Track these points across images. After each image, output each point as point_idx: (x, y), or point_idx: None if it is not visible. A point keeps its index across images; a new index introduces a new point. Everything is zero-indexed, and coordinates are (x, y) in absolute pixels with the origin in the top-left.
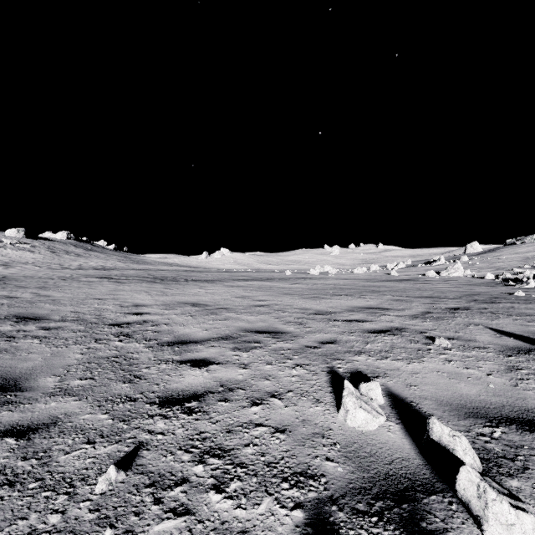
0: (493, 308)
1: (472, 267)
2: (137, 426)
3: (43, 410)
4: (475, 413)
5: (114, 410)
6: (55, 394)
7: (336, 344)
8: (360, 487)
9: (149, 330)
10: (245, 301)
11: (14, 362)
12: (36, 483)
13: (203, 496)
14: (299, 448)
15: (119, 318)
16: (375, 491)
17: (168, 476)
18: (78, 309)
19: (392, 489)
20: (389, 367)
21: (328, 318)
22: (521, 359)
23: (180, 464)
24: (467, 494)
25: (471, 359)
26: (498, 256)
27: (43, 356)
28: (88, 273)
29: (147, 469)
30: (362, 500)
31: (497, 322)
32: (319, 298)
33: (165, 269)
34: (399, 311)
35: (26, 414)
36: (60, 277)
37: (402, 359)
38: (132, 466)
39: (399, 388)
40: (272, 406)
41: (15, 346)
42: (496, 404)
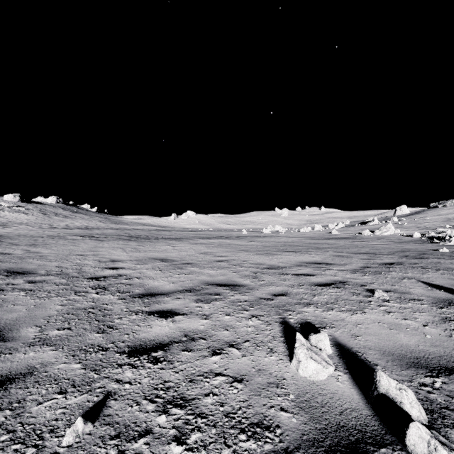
0: (423, 263)
1: (401, 226)
2: (107, 376)
3: (22, 360)
4: (415, 363)
5: (86, 360)
6: (34, 344)
7: (287, 296)
8: (313, 439)
9: (122, 283)
10: (207, 257)
11: (1, 313)
12: (7, 435)
13: (165, 449)
14: (255, 398)
15: (97, 272)
16: (328, 443)
17: (132, 427)
18: (62, 264)
19: (344, 441)
20: (335, 318)
21: (280, 272)
22: (452, 311)
23: (144, 414)
24: (417, 450)
25: (408, 311)
26: (423, 217)
27: (27, 307)
28: (73, 232)
29: (113, 420)
30: (315, 453)
31: (428, 276)
32: (271, 254)
33: (140, 228)
34: (341, 266)
35: (5, 364)
36: (49, 235)
37: (346, 311)
38: (99, 417)
39: (345, 338)
40: (230, 356)
41: (3, 298)
42: (434, 354)
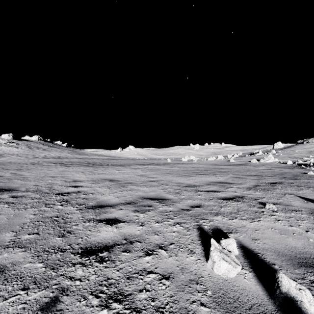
0: (297, 183)
1: (278, 156)
2: (62, 273)
3: None
4: (304, 263)
5: (47, 260)
6: (9, 247)
7: (201, 208)
8: None
9: (81, 198)
10: (143, 178)
11: None
12: None
13: None
14: (180, 293)
15: (63, 189)
16: None
17: None
18: (38, 183)
19: None
20: (238, 225)
21: (195, 189)
22: None
23: (89, 308)
24: None
25: (292, 219)
26: (293, 150)
27: (8, 216)
28: (49, 160)
29: None
30: None
31: (302, 192)
32: (188, 176)
33: (96, 158)
34: (238, 184)
35: None
36: (31, 163)
37: (246, 219)
38: (52, 312)
39: (247, 241)
40: (159, 256)
41: None
42: None
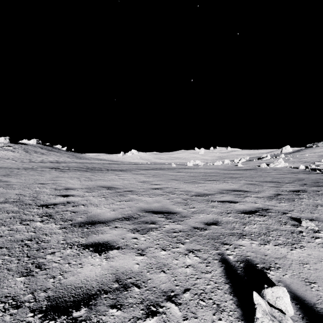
0: None
1: (288, 161)
2: None
3: None
4: None
5: None
6: None
7: (219, 226)
8: None
9: (68, 211)
10: (145, 185)
11: None
12: None
13: None
14: None
15: (50, 199)
16: None
17: None
18: (22, 192)
19: None
20: (276, 254)
21: (206, 199)
22: None
23: None
24: None
25: None
26: (303, 154)
27: None
28: (44, 165)
29: None
30: None
31: None
32: (197, 183)
33: (96, 162)
34: (256, 193)
35: None
36: (25, 167)
37: (283, 244)
38: None
39: (299, 286)
40: (168, 318)
41: None
42: None
